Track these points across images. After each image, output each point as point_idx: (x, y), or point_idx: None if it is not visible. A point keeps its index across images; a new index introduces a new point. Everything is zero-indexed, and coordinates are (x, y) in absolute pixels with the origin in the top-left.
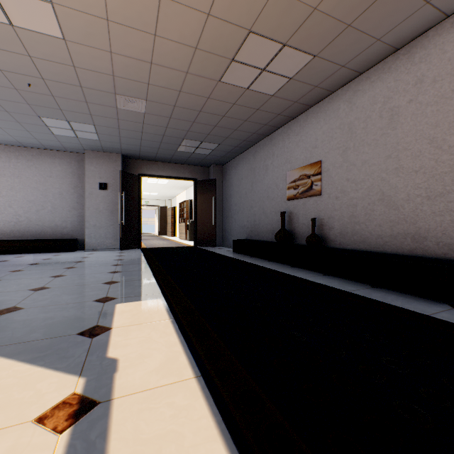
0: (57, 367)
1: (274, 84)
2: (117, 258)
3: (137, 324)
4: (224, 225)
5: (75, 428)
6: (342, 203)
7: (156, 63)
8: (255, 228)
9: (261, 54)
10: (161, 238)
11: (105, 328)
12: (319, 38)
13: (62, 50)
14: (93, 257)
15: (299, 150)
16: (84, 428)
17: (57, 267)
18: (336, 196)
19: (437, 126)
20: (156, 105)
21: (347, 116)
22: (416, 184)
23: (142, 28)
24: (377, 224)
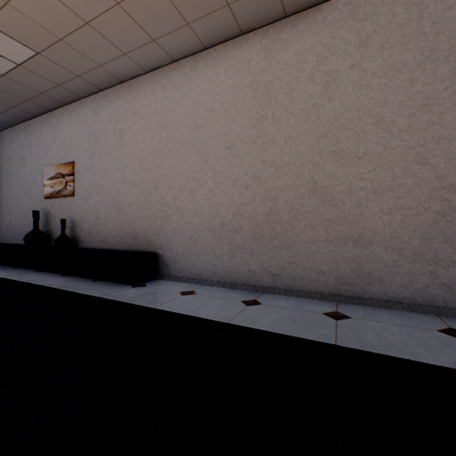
0: None
1: None
2: None
3: None
4: None
5: None
6: (91, 205)
7: None
8: (12, 230)
9: None
10: None
11: None
12: (33, 37)
13: None
14: None
15: (56, 146)
16: None
17: None
18: (86, 199)
19: (143, 152)
20: None
21: (93, 125)
22: (133, 194)
23: None
24: (113, 225)
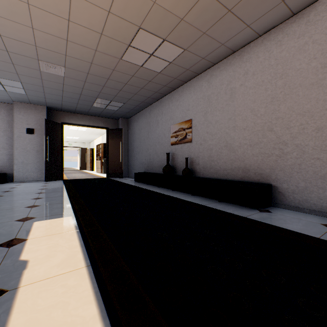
0: None
1: (159, 65)
2: (41, 188)
3: (49, 235)
4: (129, 162)
5: None
6: (204, 147)
7: (71, 41)
8: (150, 164)
9: (149, 44)
10: (81, 172)
11: (21, 240)
12: (186, 38)
13: None
14: (20, 187)
15: (178, 111)
16: None
17: None
18: (201, 143)
19: (255, 102)
20: (73, 71)
21: (207, 91)
22: (244, 137)
23: (58, 14)
24: (224, 161)
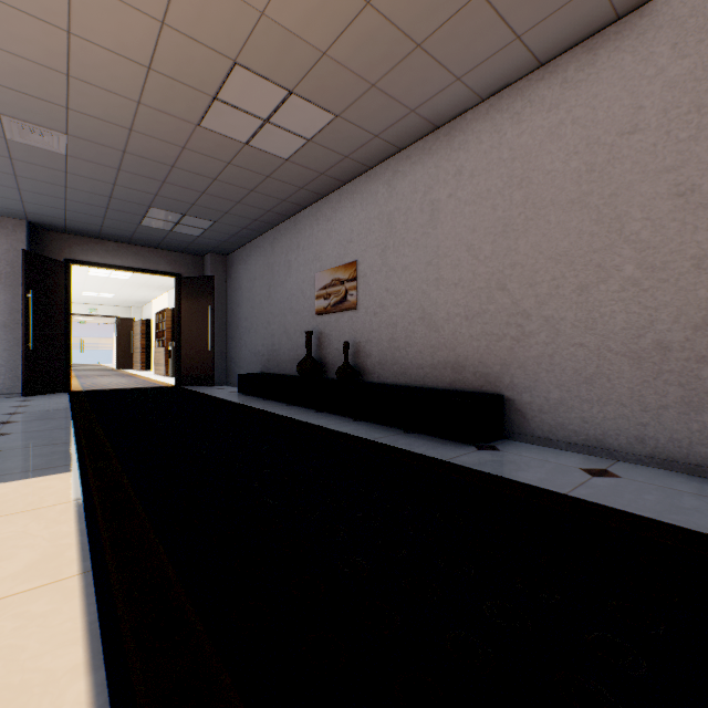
0: None
1: (286, 143)
2: (11, 411)
3: (8, 514)
4: (229, 351)
5: None
6: (382, 321)
7: (78, 77)
8: (274, 356)
9: (259, 99)
10: (120, 374)
11: None
12: (338, 93)
13: None
14: None
15: (331, 243)
16: None
17: None
18: (375, 312)
19: (475, 231)
20: (88, 145)
21: (386, 204)
22: (455, 301)
23: (41, 16)
24: (418, 350)
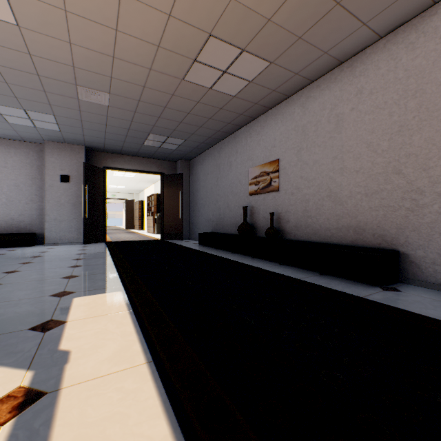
0: (4, 363)
1: (235, 85)
2: (79, 252)
3: (94, 316)
4: (191, 218)
5: (19, 418)
6: (297, 198)
7: (118, 57)
8: (220, 222)
9: (222, 57)
10: (128, 232)
11: (59, 322)
12: (274, 47)
13: (16, 36)
14: (53, 251)
15: (259, 149)
16: (28, 418)
17: (12, 262)
18: (292, 192)
19: (373, 132)
20: (120, 98)
21: (301, 119)
22: (356, 183)
23: (102, 22)
24: (326, 218)
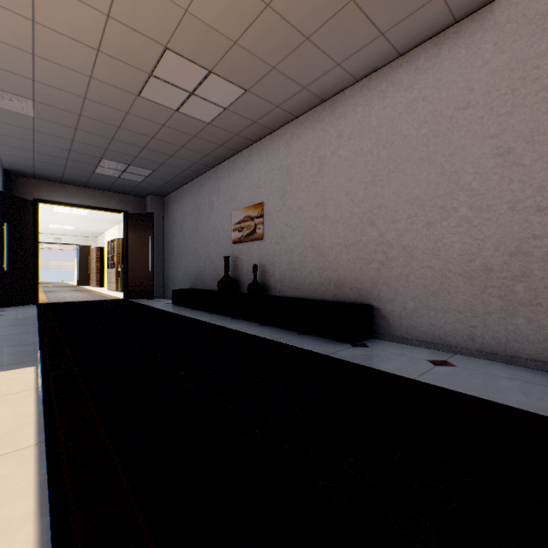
0: None
1: (208, 111)
2: None
3: None
4: (166, 271)
5: None
6: (282, 249)
7: (41, 56)
8: (200, 275)
9: (186, 76)
10: (79, 290)
11: None
12: (247, 73)
13: None
14: None
15: (244, 189)
16: None
17: None
18: (277, 242)
19: (351, 180)
20: (51, 109)
21: (286, 159)
22: (337, 233)
23: (10, 7)
24: (310, 271)
